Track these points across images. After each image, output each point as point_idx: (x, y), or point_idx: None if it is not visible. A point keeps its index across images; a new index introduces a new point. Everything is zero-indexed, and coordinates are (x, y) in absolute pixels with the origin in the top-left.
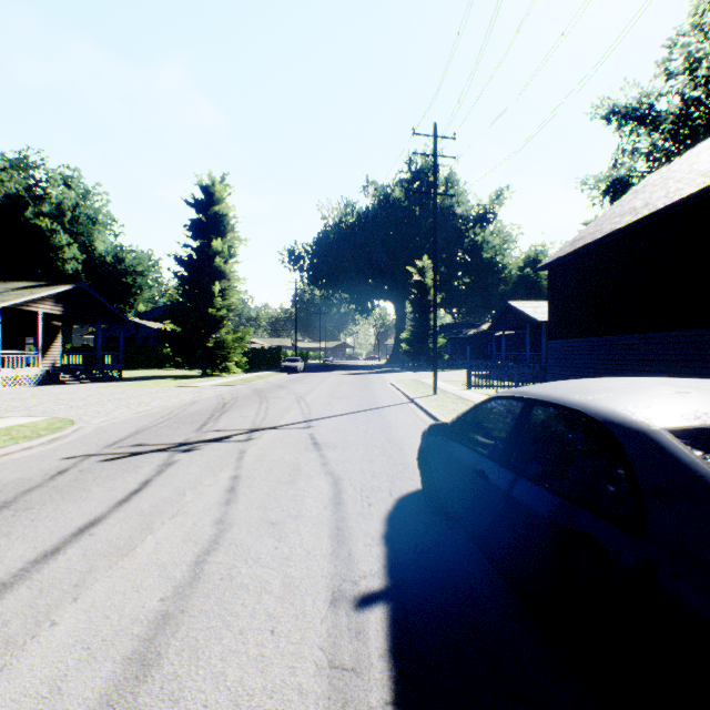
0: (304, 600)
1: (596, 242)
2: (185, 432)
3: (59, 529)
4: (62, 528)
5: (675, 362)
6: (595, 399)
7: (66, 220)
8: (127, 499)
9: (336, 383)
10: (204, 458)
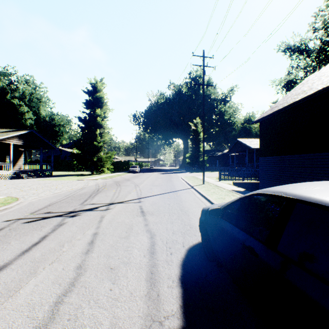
0: None
1: (285, 108)
2: (75, 204)
3: None
4: None
5: (328, 168)
6: None
7: (26, 100)
8: (28, 250)
9: (155, 178)
10: (81, 221)
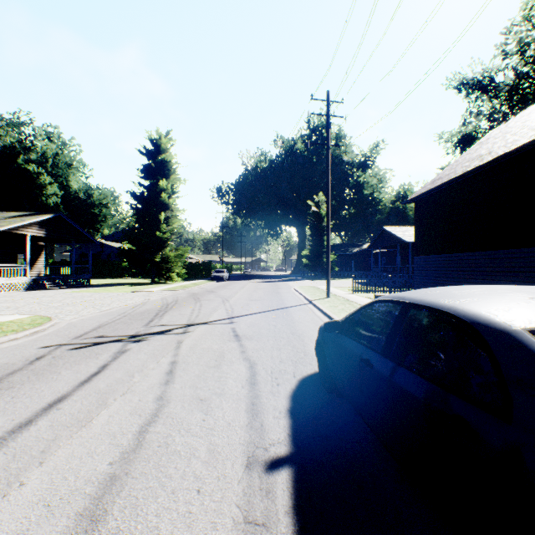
0: (225, 464)
1: (451, 181)
2: (136, 326)
3: (33, 405)
4: (35, 404)
5: (512, 272)
6: (462, 304)
7: (48, 165)
8: (88, 380)
9: (253, 288)
10: (150, 347)
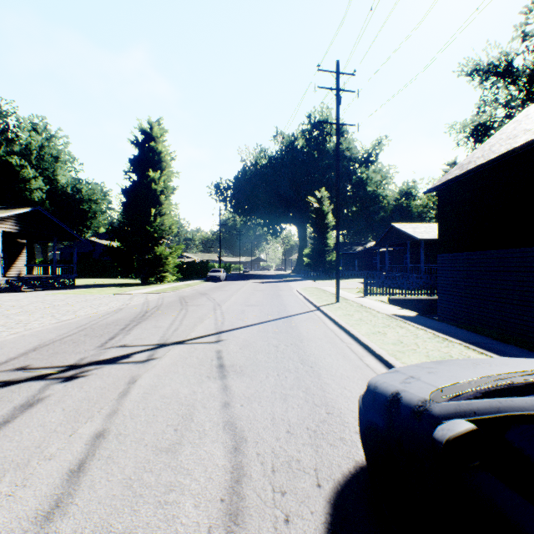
0: None
1: (492, 161)
2: (87, 348)
3: None
4: None
5: None
6: None
7: (32, 157)
8: None
9: (251, 290)
10: (80, 393)
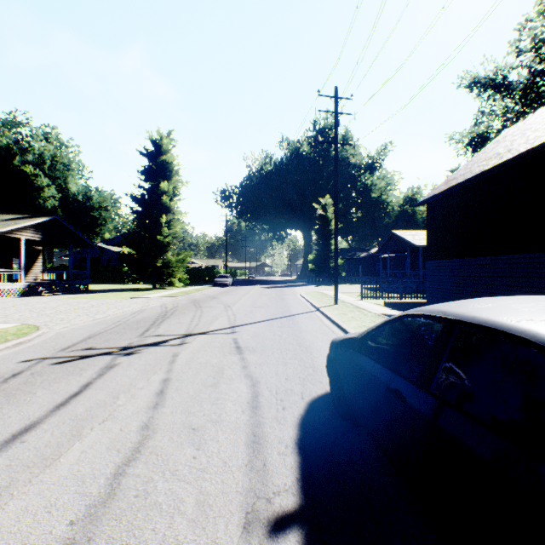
0: (216, 524)
1: (467, 181)
2: (130, 336)
3: None
4: None
5: (535, 278)
6: (541, 325)
7: (46, 167)
8: (65, 403)
9: (257, 294)
10: (142, 361)
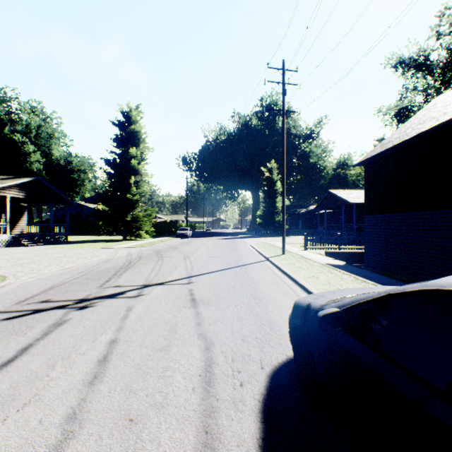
0: None
1: (404, 142)
2: (90, 287)
3: None
4: None
5: None
6: None
7: (32, 135)
8: None
9: (213, 245)
10: (93, 317)
